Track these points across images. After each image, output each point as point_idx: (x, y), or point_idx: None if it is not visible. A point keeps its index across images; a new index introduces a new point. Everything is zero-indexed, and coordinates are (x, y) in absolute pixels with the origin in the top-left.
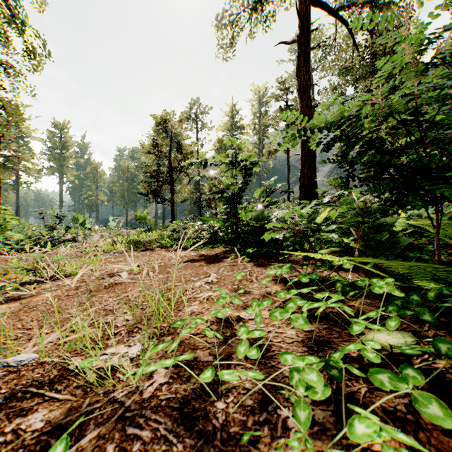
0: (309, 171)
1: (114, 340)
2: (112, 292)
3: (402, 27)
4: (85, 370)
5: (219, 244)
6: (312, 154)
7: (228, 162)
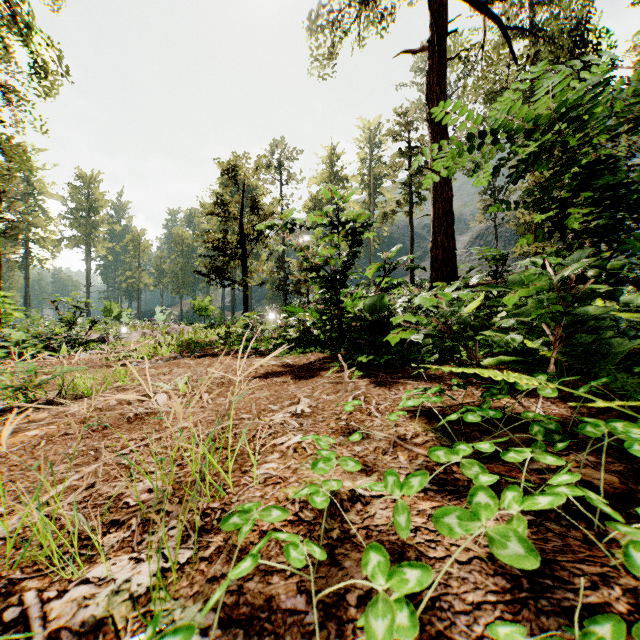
0: (445, 240)
1: (116, 540)
2: (137, 429)
3: (584, 25)
4: (33, 628)
5: (313, 348)
6: (449, 214)
7: (327, 223)
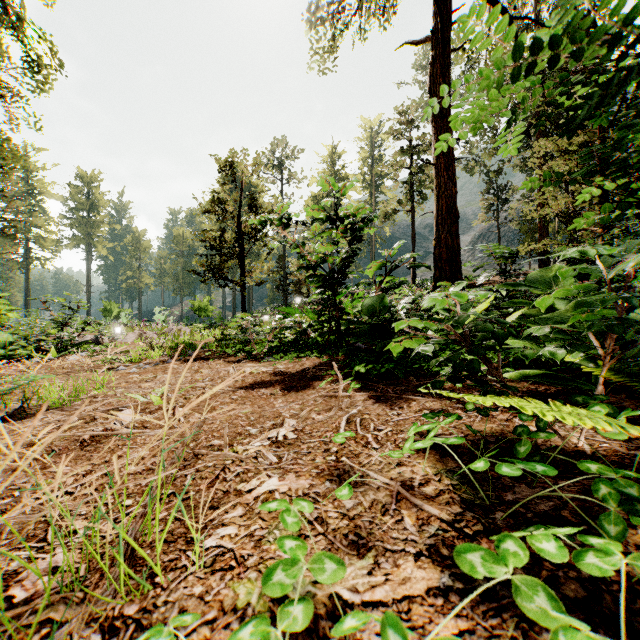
0: (449, 238)
1: None
2: (85, 458)
3: (595, 11)
4: None
5: (309, 352)
6: (453, 211)
7: (323, 217)
